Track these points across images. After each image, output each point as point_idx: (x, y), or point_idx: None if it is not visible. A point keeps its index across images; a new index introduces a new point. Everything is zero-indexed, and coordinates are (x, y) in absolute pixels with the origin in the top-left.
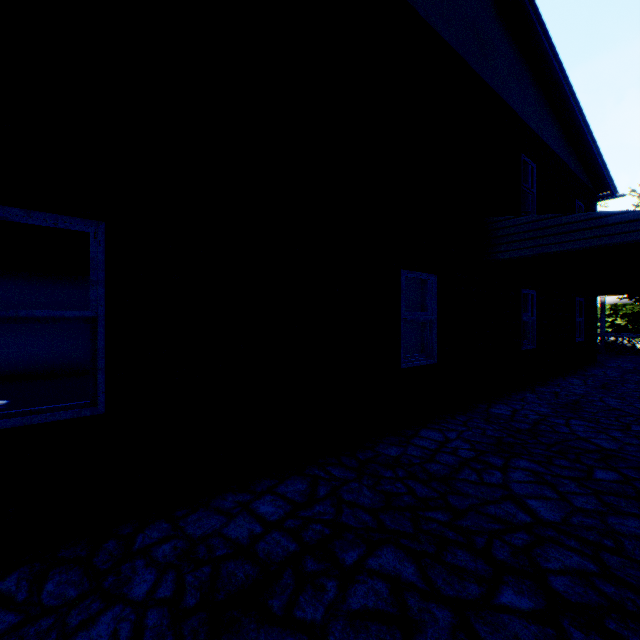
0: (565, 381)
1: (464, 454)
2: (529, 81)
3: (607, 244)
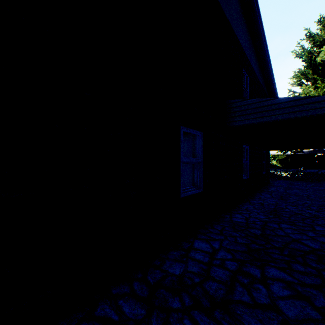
0: (262, 195)
1: (230, 266)
2: (246, 29)
3: (300, 116)
